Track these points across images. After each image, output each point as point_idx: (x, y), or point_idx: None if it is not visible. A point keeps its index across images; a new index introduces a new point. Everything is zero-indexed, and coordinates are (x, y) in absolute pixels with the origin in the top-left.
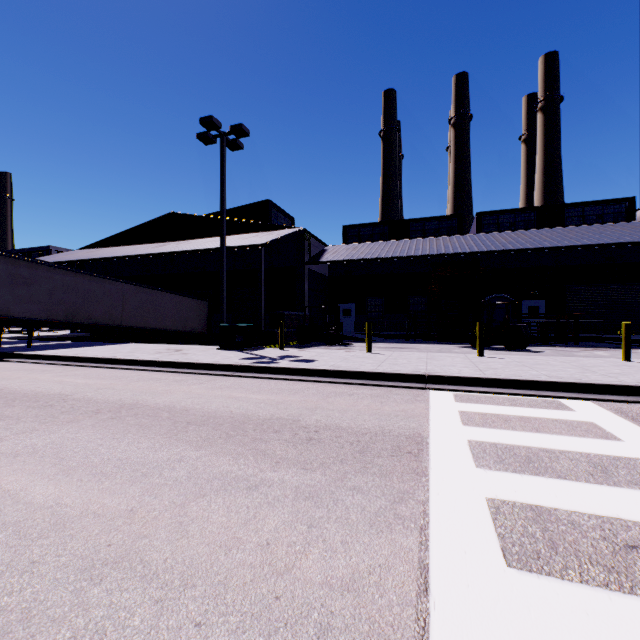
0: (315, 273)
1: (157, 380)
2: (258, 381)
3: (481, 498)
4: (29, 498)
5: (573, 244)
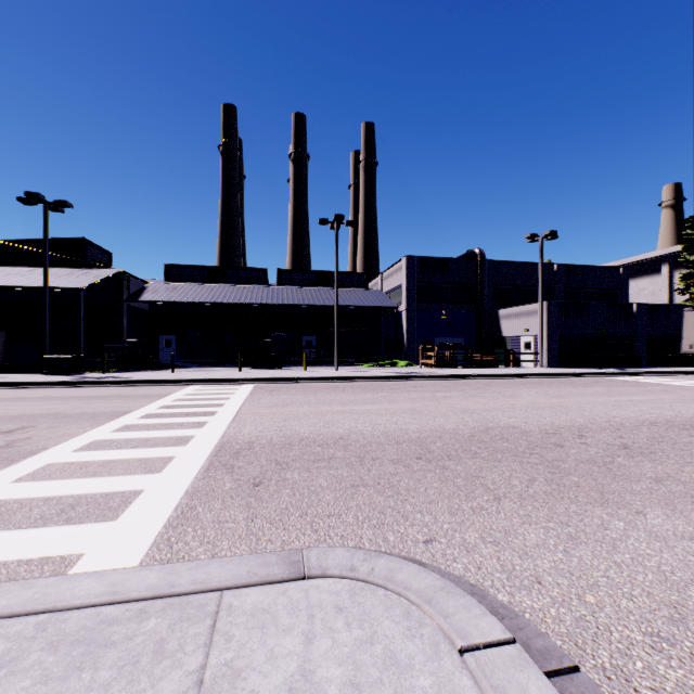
0: (135, 308)
1: (16, 391)
2: (93, 388)
3: (176, 398)
4: (31, 408)
5: (319, 304)
